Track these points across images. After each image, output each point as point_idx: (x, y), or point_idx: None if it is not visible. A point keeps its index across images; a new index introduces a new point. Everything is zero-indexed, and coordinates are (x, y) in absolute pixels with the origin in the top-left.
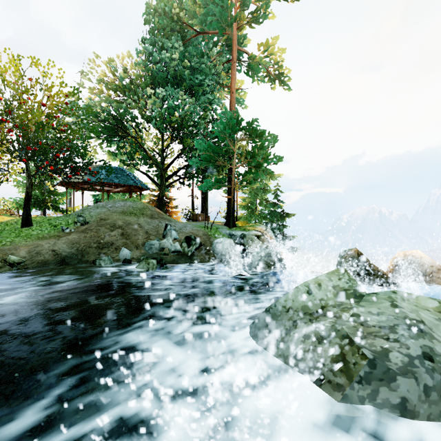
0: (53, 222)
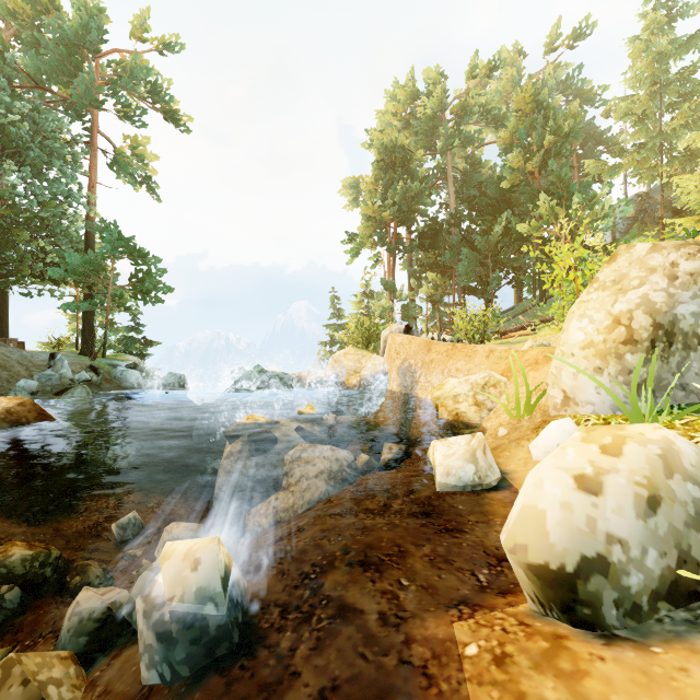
0: None
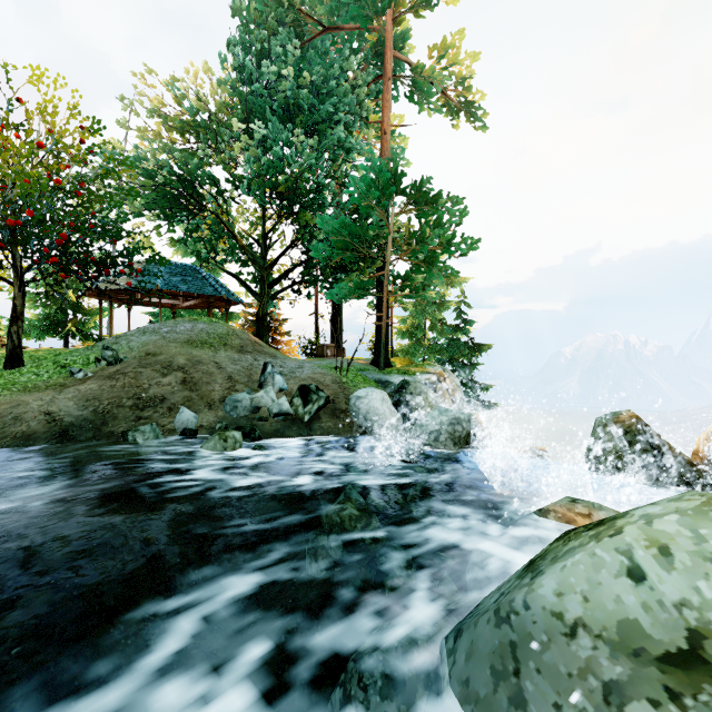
0: (61, 360)
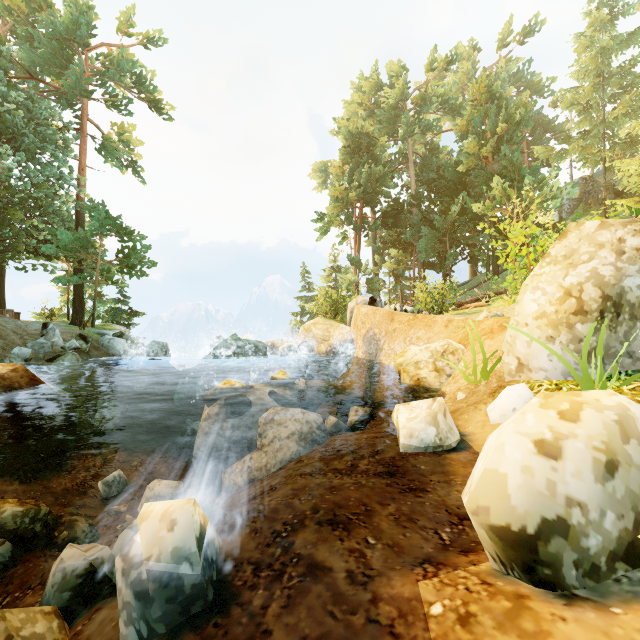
0: None
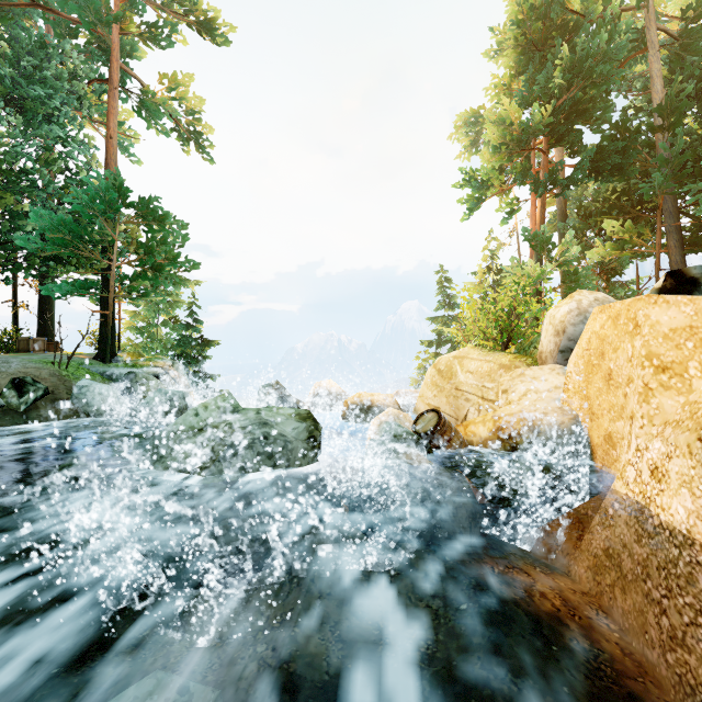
0: None
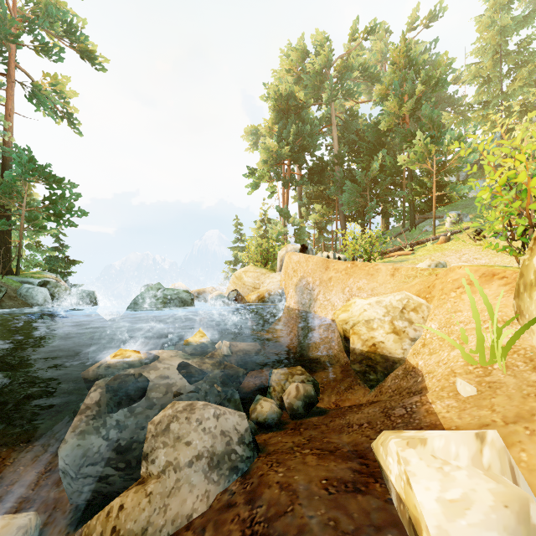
0: None
